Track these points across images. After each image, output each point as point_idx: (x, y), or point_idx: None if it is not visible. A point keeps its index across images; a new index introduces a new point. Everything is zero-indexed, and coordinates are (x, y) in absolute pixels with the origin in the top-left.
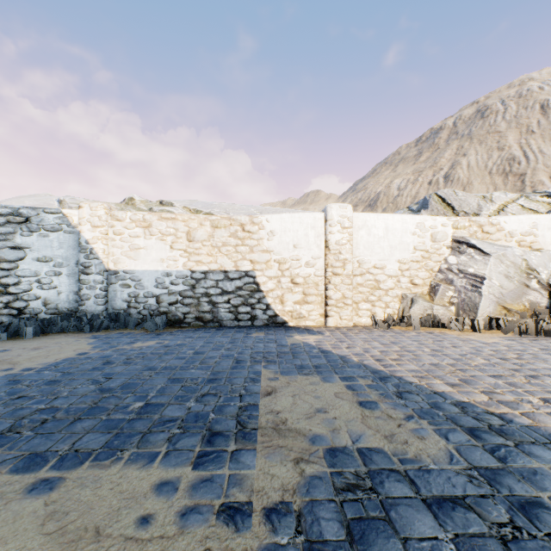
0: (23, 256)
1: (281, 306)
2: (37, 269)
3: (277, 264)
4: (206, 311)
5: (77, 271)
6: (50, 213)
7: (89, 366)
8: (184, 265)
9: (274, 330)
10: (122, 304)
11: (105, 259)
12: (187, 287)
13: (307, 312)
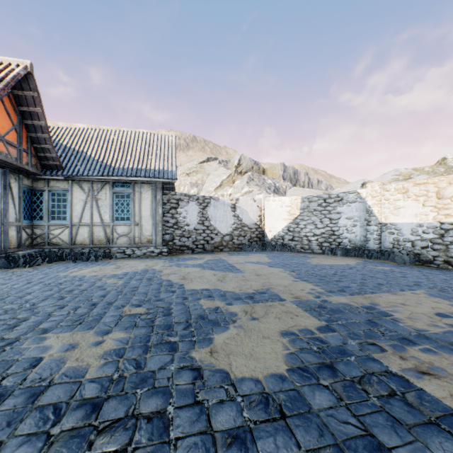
0: (340, 217)
1: None
2: (345, 223)
3: None
4: None
5: (364, 224)
6: (351, 194)
7: (341, 268)
8: (433, 218)
9: None
10: (389, 245)
11: (378, 216)
12: (435, 235)
13: None
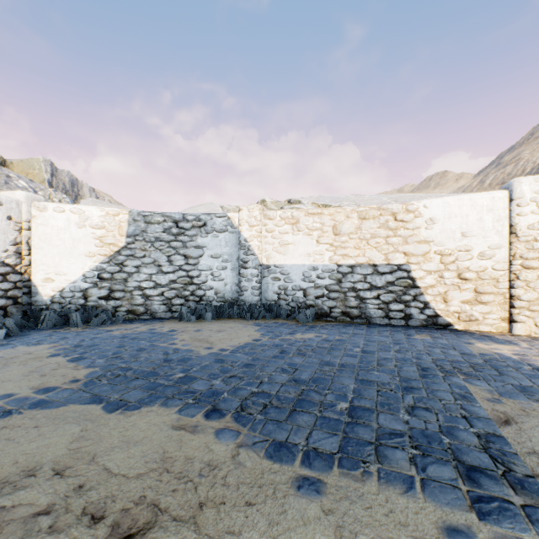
0: (202, 253)
1: (443, 306)
2: (211, 264)
3: (438, 256)
4: (352, 306)
5: (237, 266)
6: (219, 217)
7: (269, 353)
8: (330, 259)
9: (438, 333)
10: (273, 295)
11: (259, 255)
12: (333, 281)
13: (481, 314)
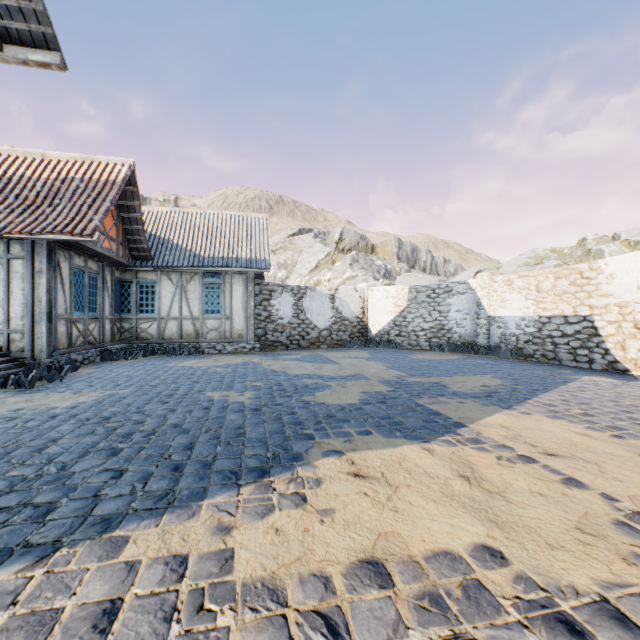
0: (449, 309)
1: (621, 353)
2: (455, 317)
3: (617, 308)
4: (549, 350)
5: (474, 317)
6: (461, 284)
7: (439, 361)
8: (533, 312)
9: (593, 372)
10: (497, 340)
11: (487, 309)
12: (535, 329)
13: None
